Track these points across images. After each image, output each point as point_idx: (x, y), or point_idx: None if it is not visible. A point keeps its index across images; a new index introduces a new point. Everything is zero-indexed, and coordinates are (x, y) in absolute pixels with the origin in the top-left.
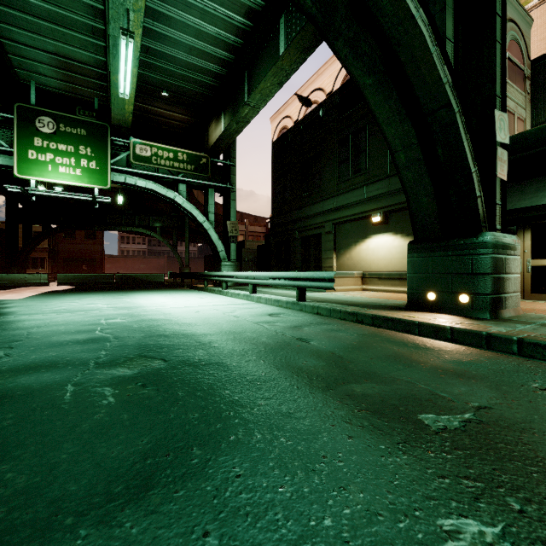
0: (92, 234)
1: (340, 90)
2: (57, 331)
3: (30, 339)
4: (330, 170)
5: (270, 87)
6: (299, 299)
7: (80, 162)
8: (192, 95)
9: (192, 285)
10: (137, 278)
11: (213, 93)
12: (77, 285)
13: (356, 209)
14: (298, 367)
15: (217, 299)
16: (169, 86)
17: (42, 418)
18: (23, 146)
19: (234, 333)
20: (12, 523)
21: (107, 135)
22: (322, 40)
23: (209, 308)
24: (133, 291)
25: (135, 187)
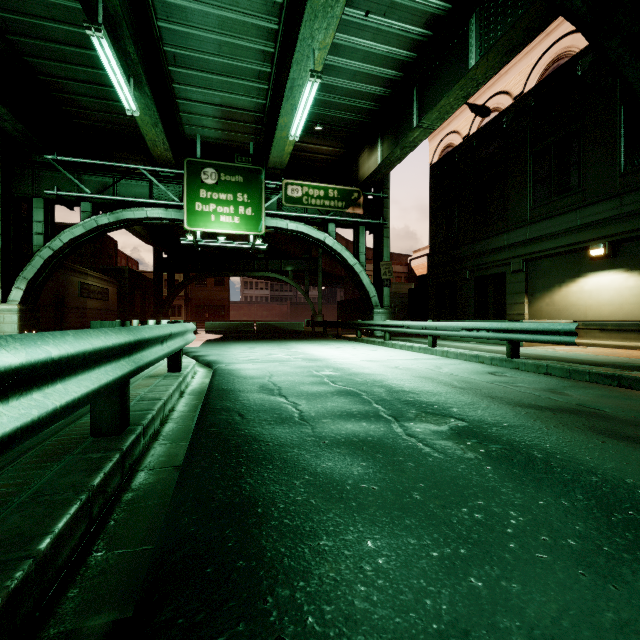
0: (221, 280)
1: (536, 89)
2: (293, 381)
3: (284, 389)
4: (519, 192)
5: (452, 102)
6: (512, 356)
7: (238, 210)
8: (346, 125)
9: (339, 335)
10: (277, 327)
11: (371, 118)
12: (221, 333)
13: (562, 240)
14: (636, 438)
15: (393, 352)
16: (323, 119)
17: (434, 464)
18: (191, 199)
19: (485, 394)
20: (572, 549)
21: (261, 179)
22: (535, 35)
23: (403, 362)
24: (286, 341)
25: (285, 230)
